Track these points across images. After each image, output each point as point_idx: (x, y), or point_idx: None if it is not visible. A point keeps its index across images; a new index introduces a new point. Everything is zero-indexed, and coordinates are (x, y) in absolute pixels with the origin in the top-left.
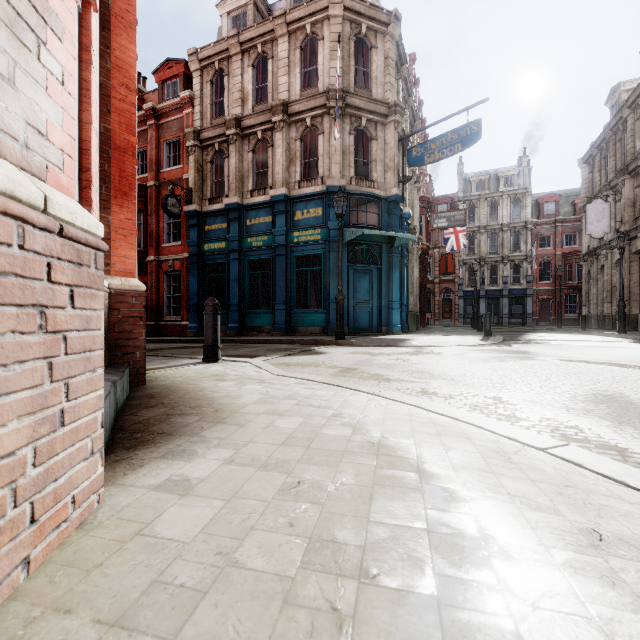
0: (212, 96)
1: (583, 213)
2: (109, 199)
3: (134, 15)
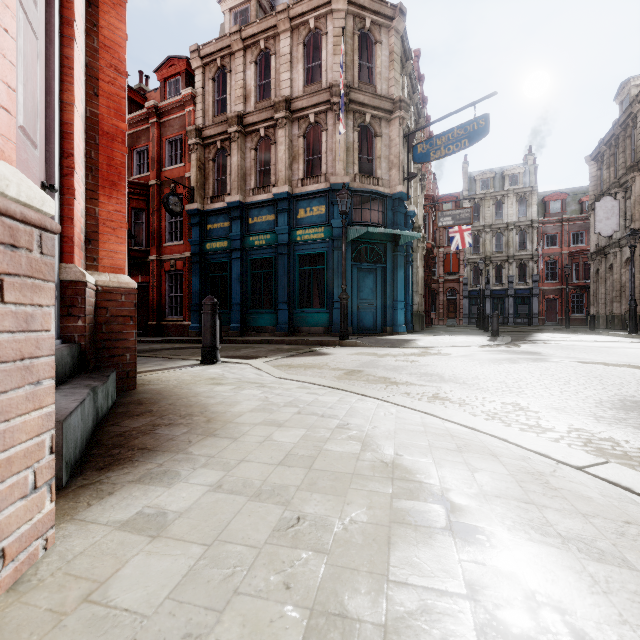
0: (214, 93)
1: (591, 211)
2: (96, 189)
3: None
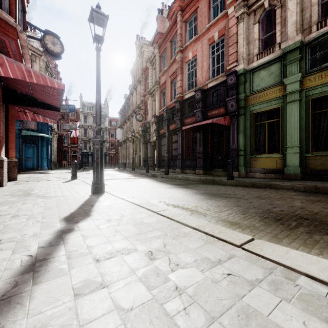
0: None
1: None
2: None
3: None
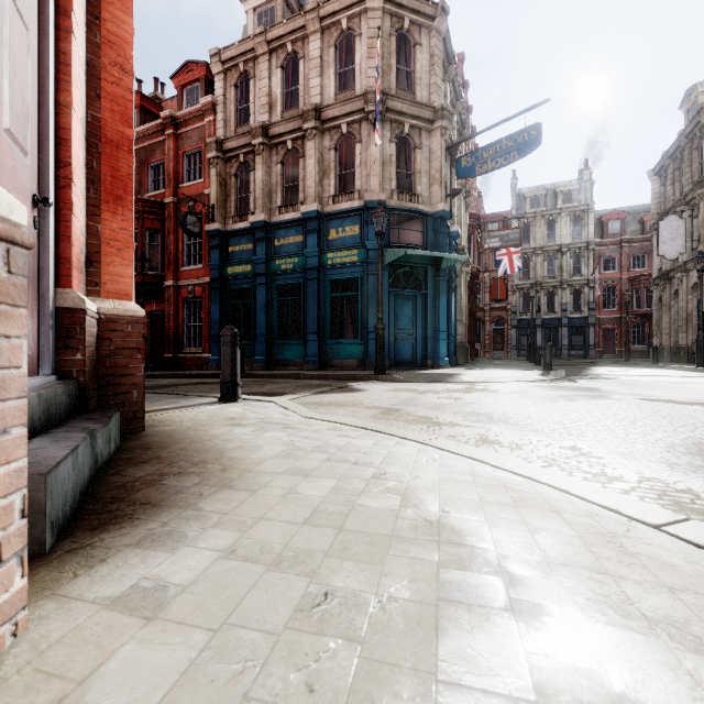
0: (236, 102)
1: (654, 231)
2: (98, 204)
3: None
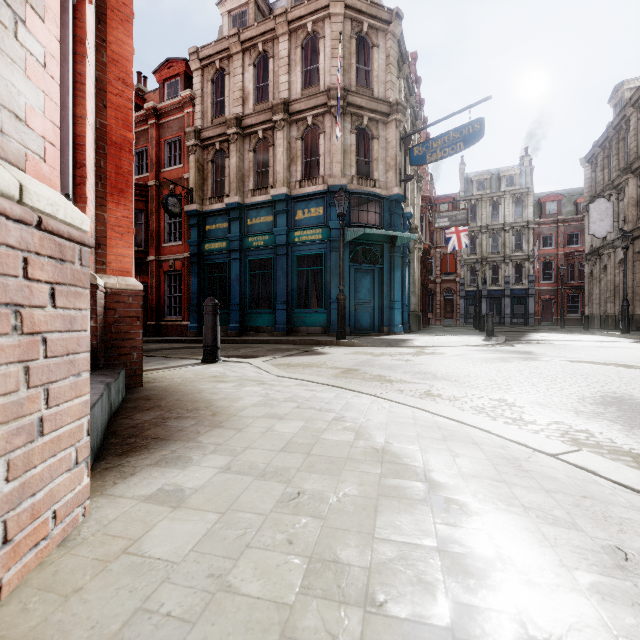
0: (213, 95)
1: (586, 212)
2: (105, 196)
3: (131, 8)
